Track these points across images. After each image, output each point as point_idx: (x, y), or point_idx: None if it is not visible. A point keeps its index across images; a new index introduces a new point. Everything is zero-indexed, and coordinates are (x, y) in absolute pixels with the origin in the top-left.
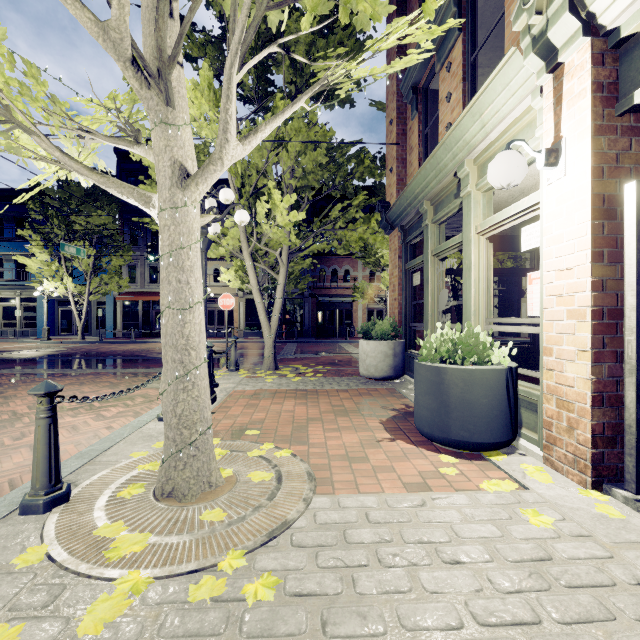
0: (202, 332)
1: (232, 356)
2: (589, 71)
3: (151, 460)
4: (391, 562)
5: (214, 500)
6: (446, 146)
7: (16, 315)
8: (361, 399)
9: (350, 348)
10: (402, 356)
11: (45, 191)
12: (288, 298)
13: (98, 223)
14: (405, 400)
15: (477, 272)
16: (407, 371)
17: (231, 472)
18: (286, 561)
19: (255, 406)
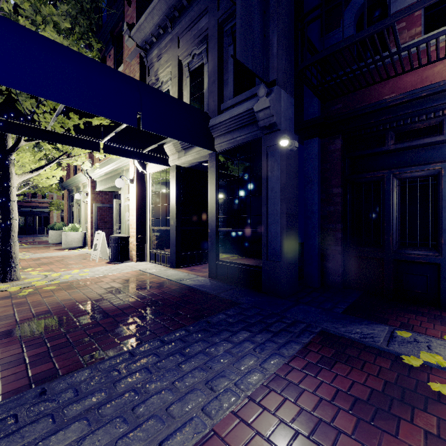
0: None
1: None
2: (91, 184)
3: None
4: (49, 255)
5: None
6: (75, 178)
7: None
8: (48, 247)
9: (47, 238)
10: None
11: None
12: None
13: None
14: None
15: (83, 211)
16: None
17: None
18: (31, 256)
19: None
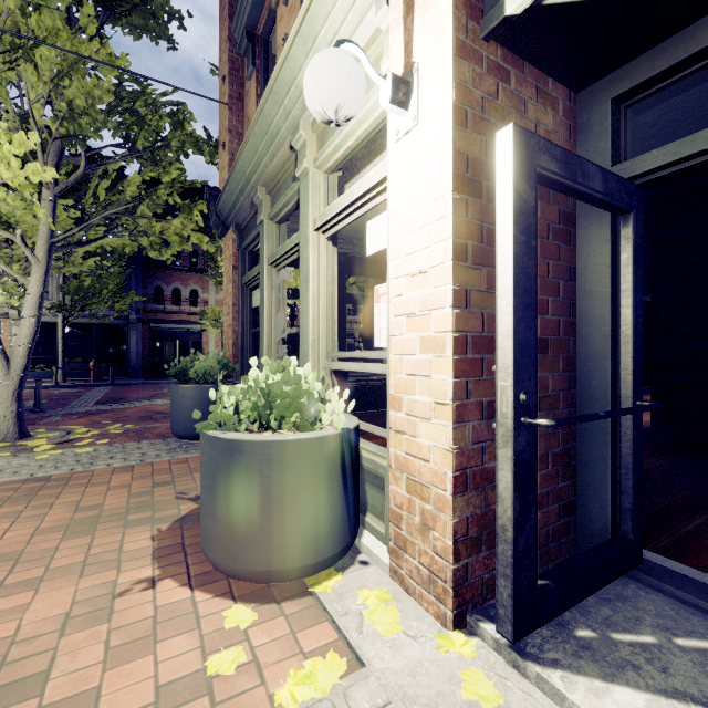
0: None
1: None
2: None
3: None
4: None
5: None
6: (276, 95)
7: None
8: (149, 483)
9: None
10: None
11: None
12: (103, 323)
13: None
14: None
15: (317, 285)
16: None
17: None
18: None
19: None
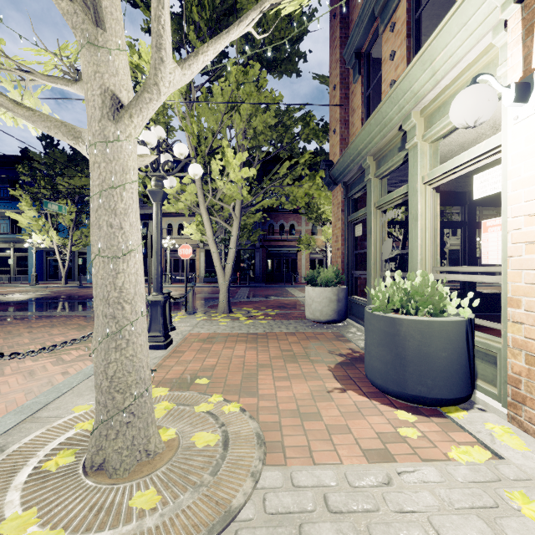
0: (139, 283)
1: (190, 300)
2: None
3: (92, 416)
4: None
5: (149, 475)
6: (392, 99)
7: (9, 263)
8: (308, 343)
9: (295, 292)
10: (345, 301)
11: (33, 157)
12: (242, 249)
13: (79, 184)
14: (350, 344)
15: (424, 221)
16: (349, 315)
17: (174, 433)
18: None
19: (208, 350)
